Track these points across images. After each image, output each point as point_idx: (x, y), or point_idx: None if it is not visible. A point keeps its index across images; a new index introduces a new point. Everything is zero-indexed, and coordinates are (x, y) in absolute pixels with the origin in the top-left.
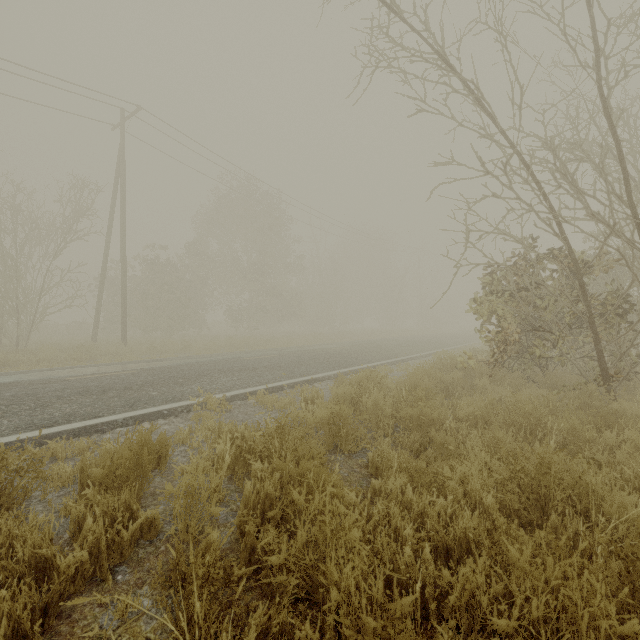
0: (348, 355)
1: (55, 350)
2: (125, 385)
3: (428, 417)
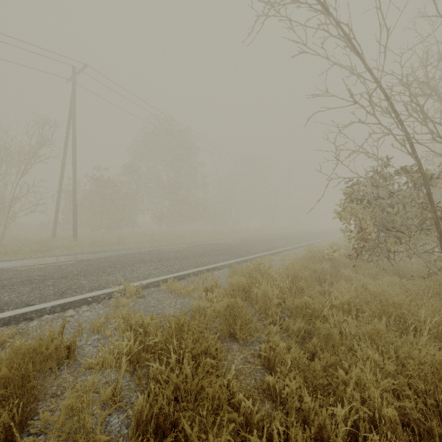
0: (239, 248)
1: (20, 244)
2: (63, 274)
3: (310, 307)
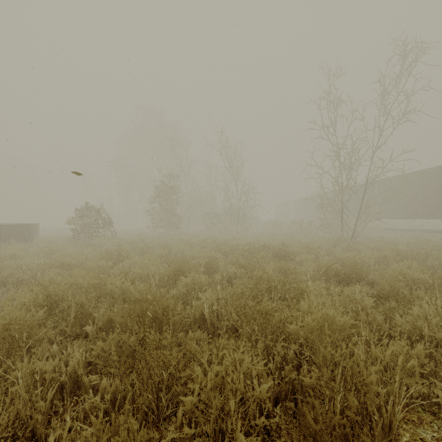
0: None
1: None
2: None
3: None
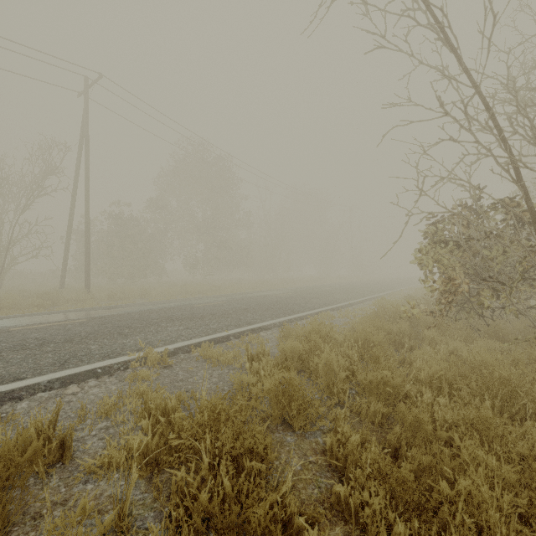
0: (292, 301)
1: (19, 297)
2: (67, 337)
3: (389, 383)
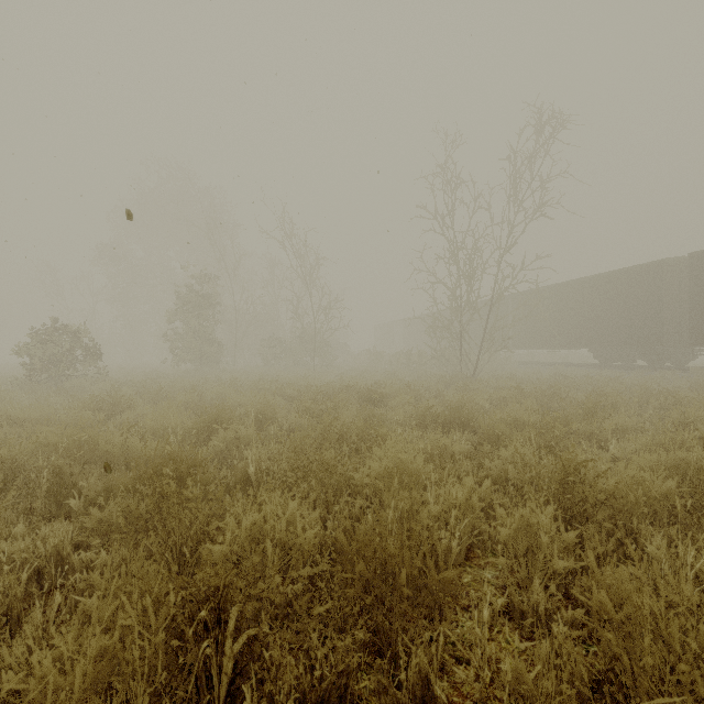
0: None
1: None
2: None
3: None
